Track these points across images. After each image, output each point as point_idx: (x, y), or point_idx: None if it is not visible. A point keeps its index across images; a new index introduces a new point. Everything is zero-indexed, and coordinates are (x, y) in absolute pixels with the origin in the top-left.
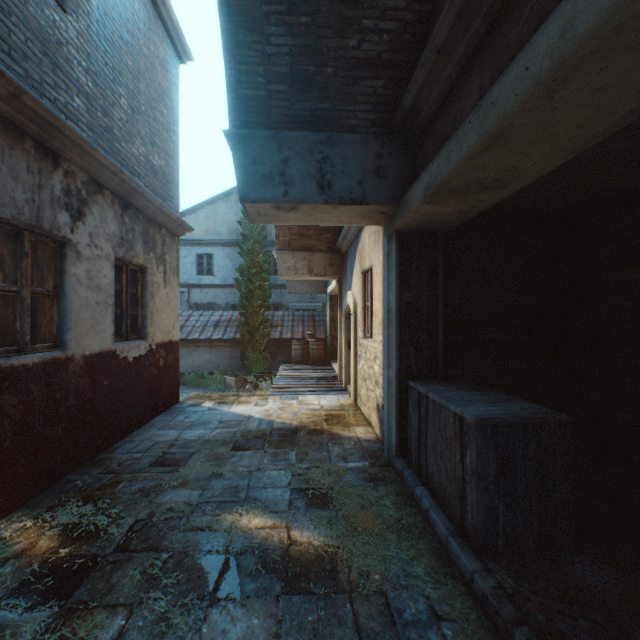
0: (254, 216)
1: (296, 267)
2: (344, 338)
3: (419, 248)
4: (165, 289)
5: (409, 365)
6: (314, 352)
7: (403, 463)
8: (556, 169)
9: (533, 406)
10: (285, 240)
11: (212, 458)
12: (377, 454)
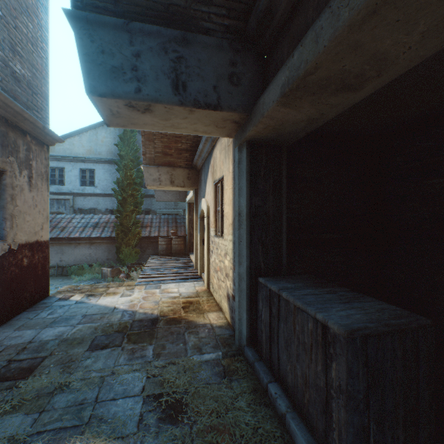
0: (108, 116)
1: (160, 179)
2: (199, 236)
3: (266, 157)
4: (30, 193)
5: (258, 262)
6: (176, 246)
7: (254, 354)
8: (390, 86)
9: (385, 306)
10: (151, 157)
11: (64, 363)
12: (229, 341)
